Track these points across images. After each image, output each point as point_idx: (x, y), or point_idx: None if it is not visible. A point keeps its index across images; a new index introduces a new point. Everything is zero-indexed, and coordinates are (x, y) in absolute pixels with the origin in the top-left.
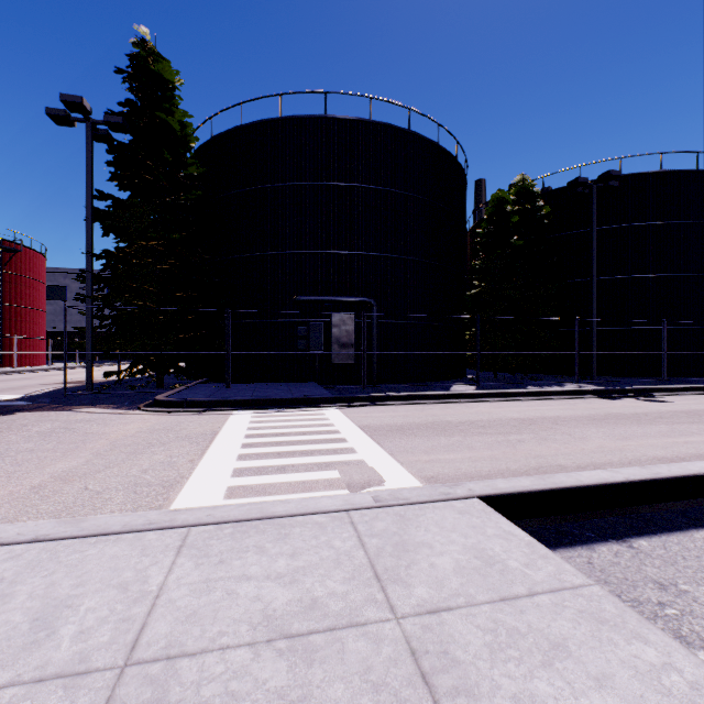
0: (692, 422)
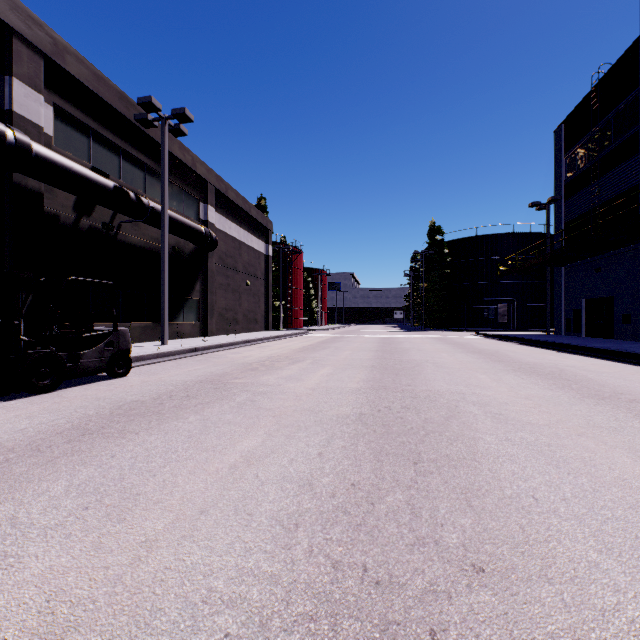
0: None
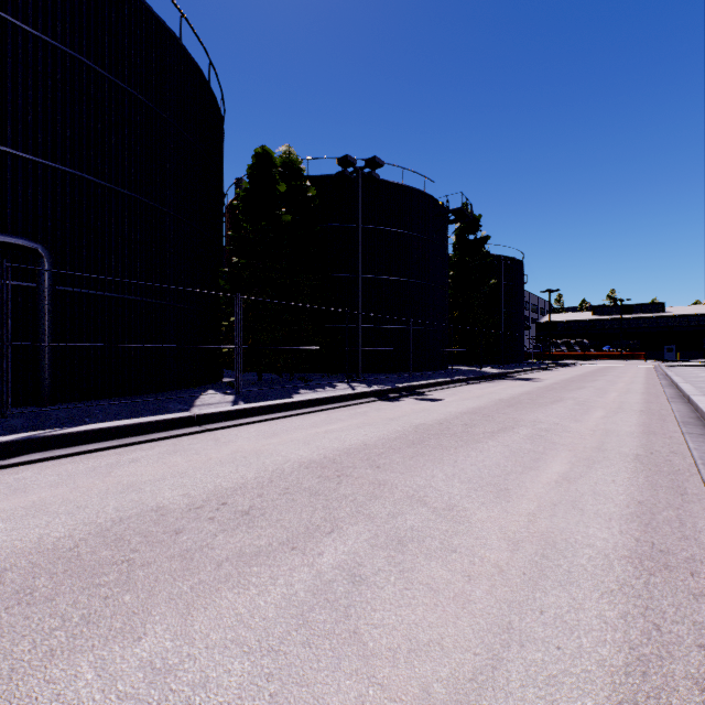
0: (504, 430)
